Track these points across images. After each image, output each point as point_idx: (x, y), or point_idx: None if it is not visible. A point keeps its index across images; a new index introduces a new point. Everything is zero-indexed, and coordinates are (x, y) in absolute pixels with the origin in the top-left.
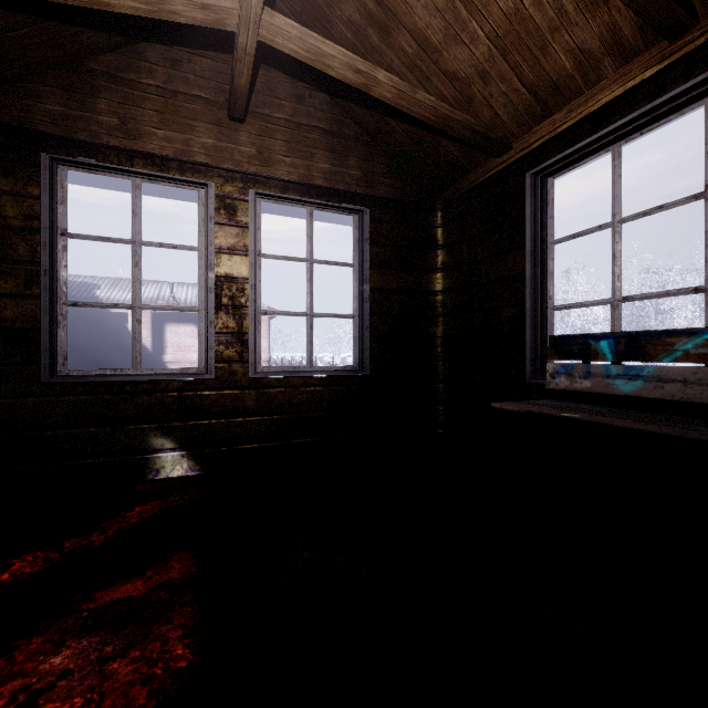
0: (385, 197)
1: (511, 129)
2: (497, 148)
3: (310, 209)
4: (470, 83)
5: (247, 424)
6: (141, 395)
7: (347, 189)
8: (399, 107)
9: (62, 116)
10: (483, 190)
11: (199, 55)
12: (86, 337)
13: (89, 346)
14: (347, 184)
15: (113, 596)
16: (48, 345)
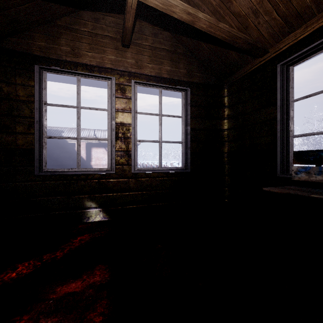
0: (198, 82)
1: (269, 41)
2: (260, 52)
3: (161, 89)
4: (247, 17)
5: (130, 195)
6: (80, 181)
7: (179, 79)
8: (209, 33)
9: (44, 47)
10: (251, 76)
11: (108, 16)
12: (58, 154)
13: (59, 158)
14: (179, 76)
15: (65, 291)
16: (38, 157)
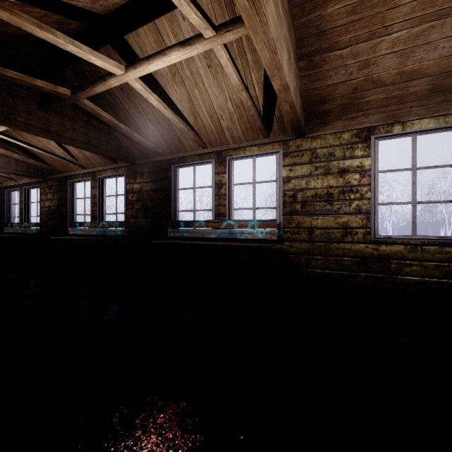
0: None
1: (1, 181)
2: None
3: None
4: None
5: None
6: None
7: None
8: None
9: None
10: (0, 189)
11: None
12: None
13: None
14: None
15: None
16: None
